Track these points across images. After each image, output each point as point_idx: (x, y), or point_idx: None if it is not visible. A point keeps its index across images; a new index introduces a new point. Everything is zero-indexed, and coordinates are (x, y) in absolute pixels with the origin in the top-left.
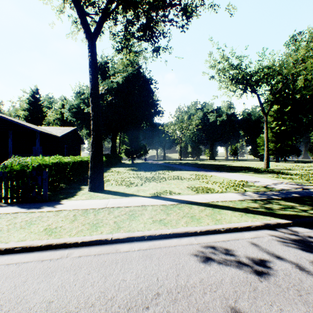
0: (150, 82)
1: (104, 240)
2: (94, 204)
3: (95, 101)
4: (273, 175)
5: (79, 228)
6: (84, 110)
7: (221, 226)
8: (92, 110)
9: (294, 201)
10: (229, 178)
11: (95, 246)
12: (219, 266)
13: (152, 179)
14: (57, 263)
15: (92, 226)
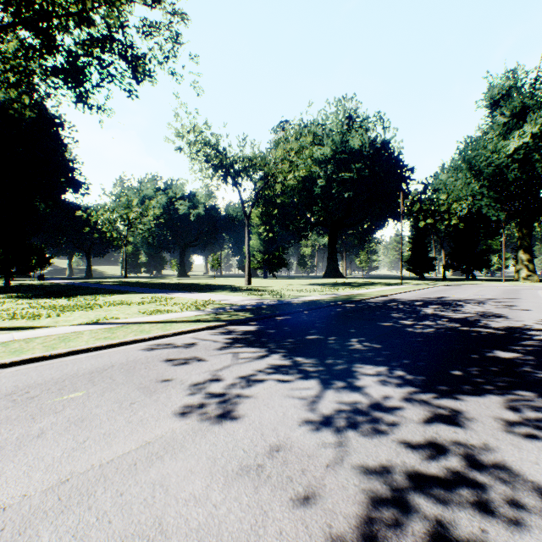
0: (60, 124)
1: (42, 357)
2: None
3: None
4: (248, 292)
5: None
6: None
7: (169, 332)
8: None
9: (243, 311)
10: (197, 299)
11: (31, 364)
12: (161, 350)
13: (77, 307)
14: None
15: (13, 352)
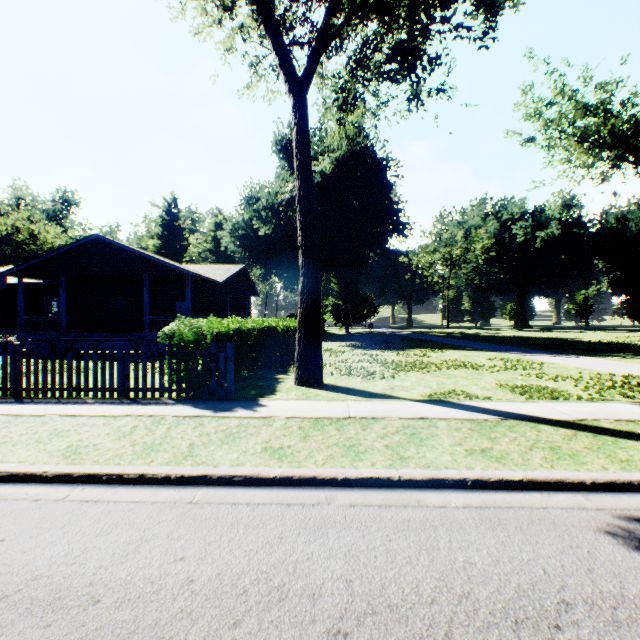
0: (386, 165)
1: (385, 479)
2: (324, 410)
3: (307, 212)
4: None
5: (324, 452)
6: (257, 231)
7: None
8: (301, 228)
9: None
10: (592, 370)
11: (370, 490)
12: None
13: (409, 365)
14: (317, 512)
15: (346, 450)
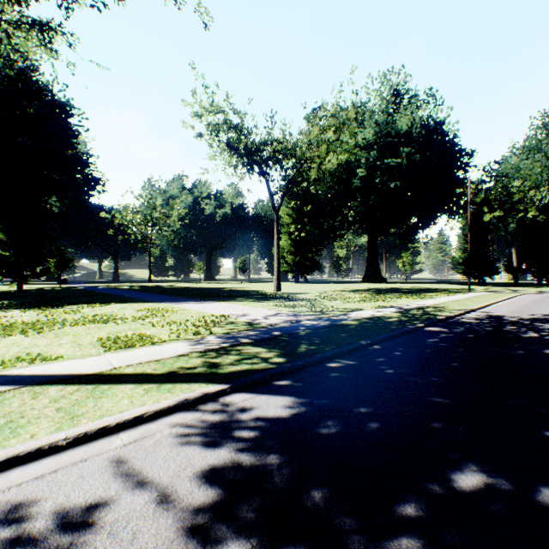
0: (68, 111)
1: None
2: None
3: None
4: (277, 302)
5: None
6: None
7: (64, 434)
8: None
9: (267, 344)
10: (207, 312)
11: None
12: None
13: (25, 327)
14: None
15: None
